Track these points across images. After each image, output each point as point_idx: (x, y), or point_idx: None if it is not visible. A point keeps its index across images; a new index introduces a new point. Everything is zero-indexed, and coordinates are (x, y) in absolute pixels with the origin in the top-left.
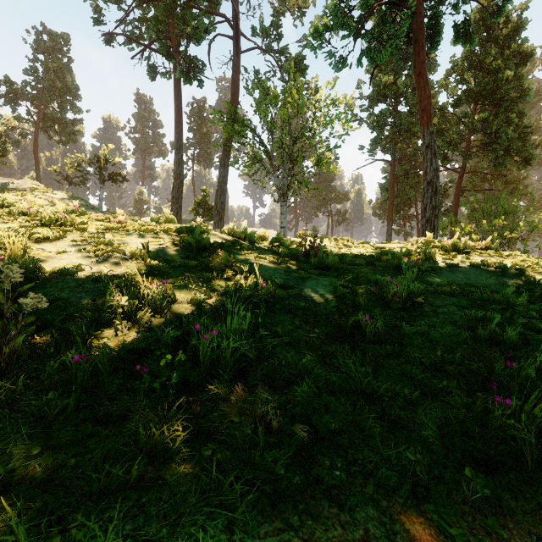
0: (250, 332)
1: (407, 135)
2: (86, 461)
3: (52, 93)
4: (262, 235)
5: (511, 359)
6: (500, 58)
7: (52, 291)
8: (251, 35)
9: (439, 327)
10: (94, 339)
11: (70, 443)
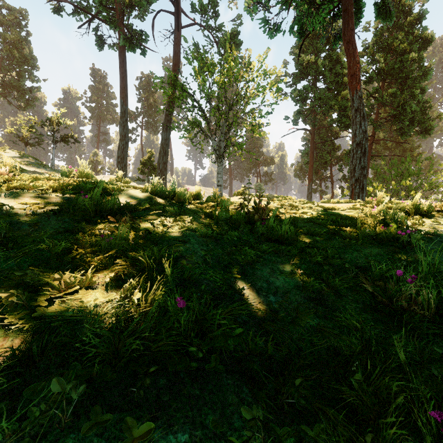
0: None
1: (326, 107)
2: None
3: (10, 62)
4: (195, 194)
5: None
6: (405, 41)
7: None
8: (191, 11)
9: None
10: None
11: None
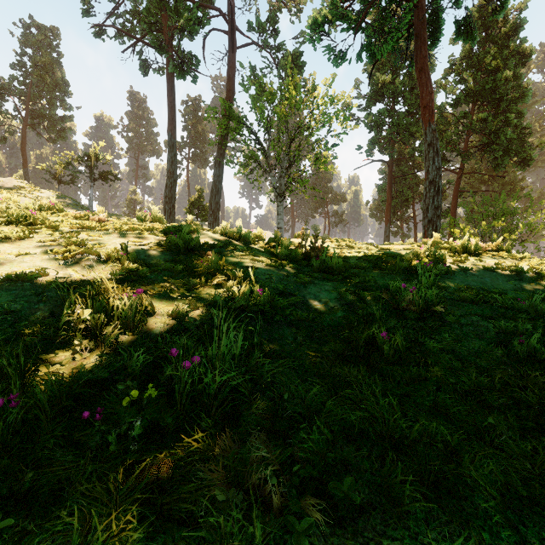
0: (242, 357)
1: (405, 135)
2: None
3: (40, 89)
4: (258, 236)
5: None
6: (499, 57)
7: (3, 301)
8: (247, 31)
9: (465, 341)
10: (42, 365)
11: None
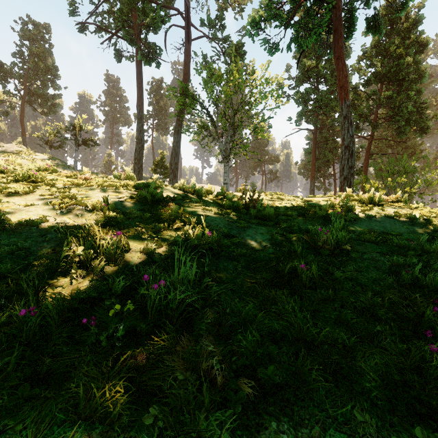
0: (196, 282)
1: (327, 108)
2: (17, 434)
3: (35, 73)
4: (208, 190)
5: (436, 304)
6: (401, 46)
7: (16, 241)
8: (200, 26)
9: (366, 272)
10: (49, 288)
11: (4, 409)
